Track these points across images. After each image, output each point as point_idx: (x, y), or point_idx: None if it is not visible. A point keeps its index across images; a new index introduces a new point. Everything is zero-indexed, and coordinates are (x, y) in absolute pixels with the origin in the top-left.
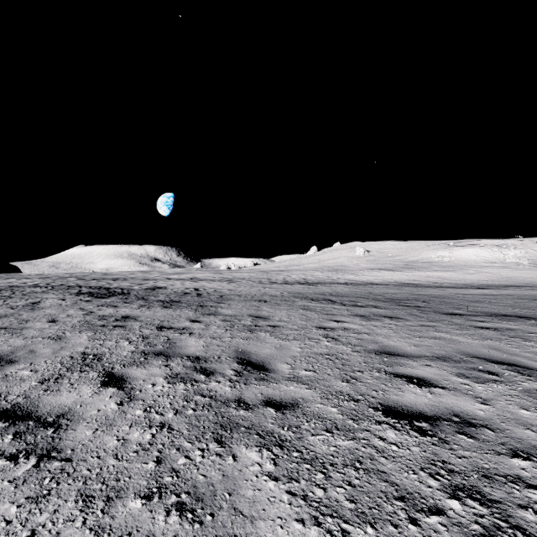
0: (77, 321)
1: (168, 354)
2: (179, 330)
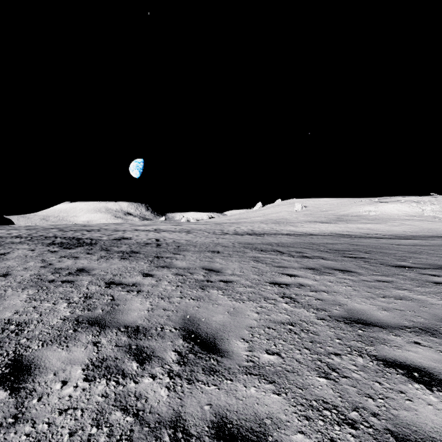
0: (29, 275)
1: (104, 323)
2: (127, 286)
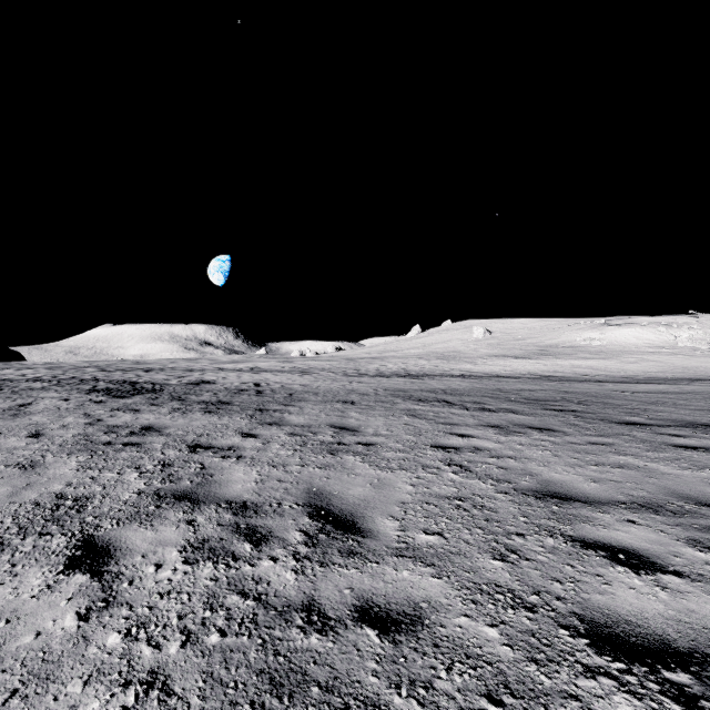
0: (72, 436)
1: (196, 497)
2: (222, 451)
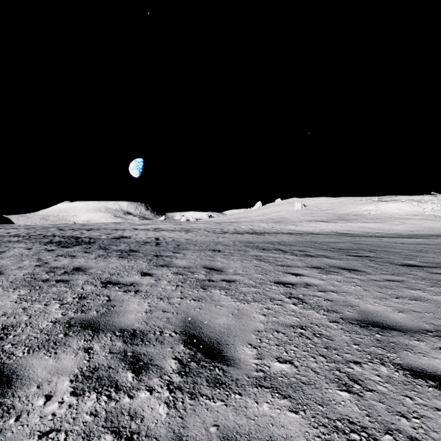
0: (22, 274)
1: (98, 326)
2: (125, 286)
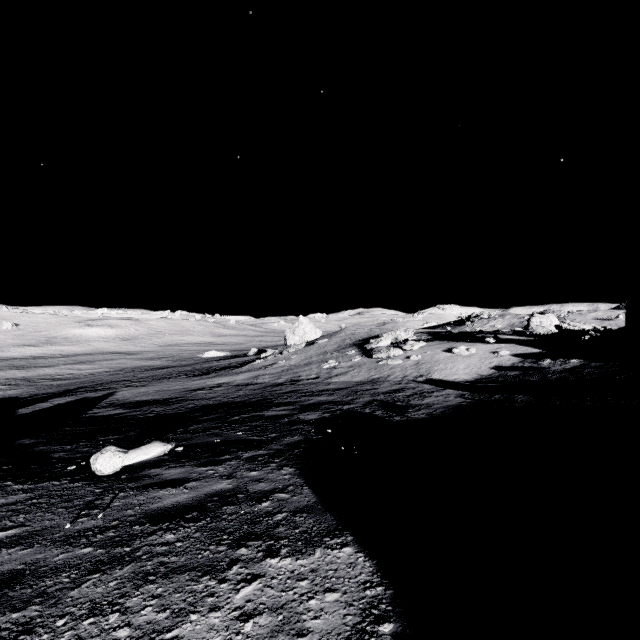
0: None
1: None
2: None
